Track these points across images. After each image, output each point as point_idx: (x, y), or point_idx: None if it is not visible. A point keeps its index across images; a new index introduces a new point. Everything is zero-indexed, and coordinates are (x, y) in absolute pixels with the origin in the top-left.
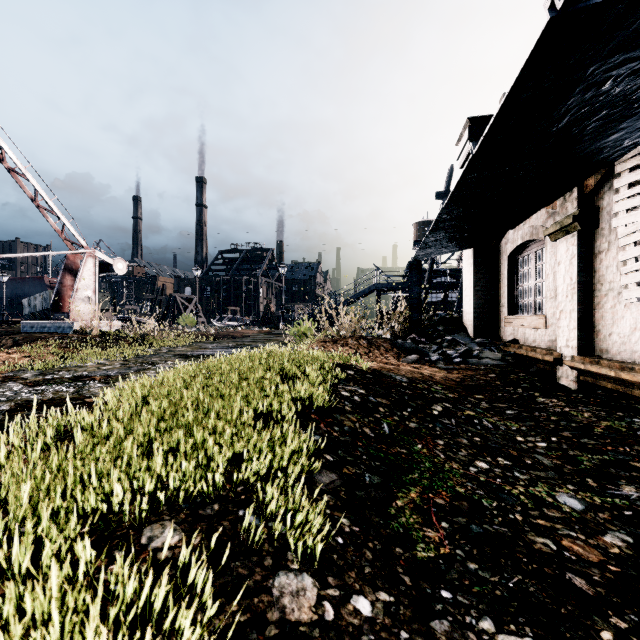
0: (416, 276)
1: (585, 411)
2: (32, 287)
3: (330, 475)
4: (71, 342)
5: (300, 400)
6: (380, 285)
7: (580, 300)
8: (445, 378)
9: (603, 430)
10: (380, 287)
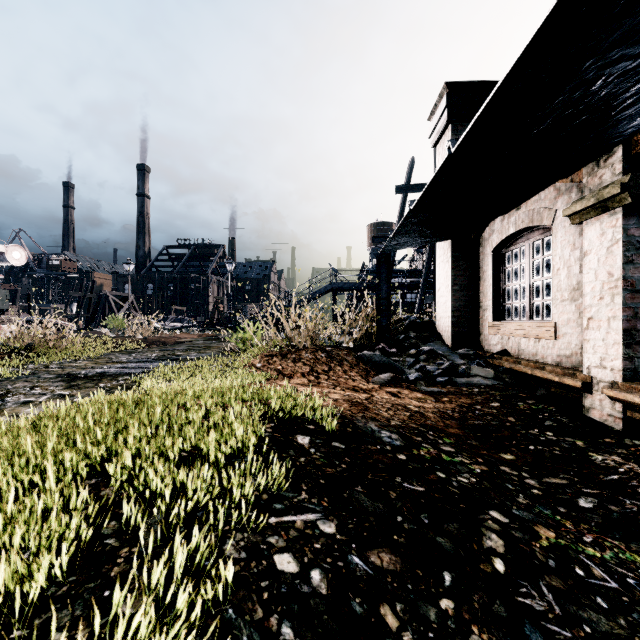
0: (385, 272)
1: None
2: None
3: None
4: None
5: None
6: (337, 284)
7: (626, 304)
8: (439, 414)
9: None
10: (337, 287)
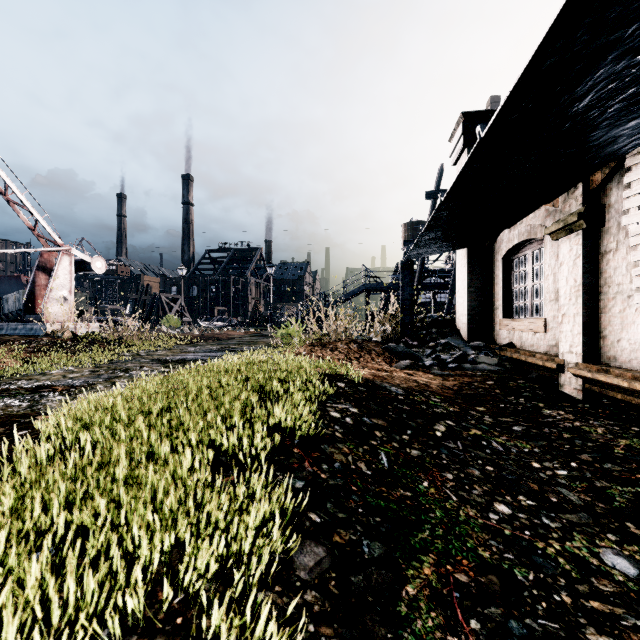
0: (408, 277)
1: (597, 426)
2: (8, 286)
3: (315, 550)
4: (39, 346)
5: (281, 427)
6: (369, 285)
7: (585, 303)
8: (442, 386)
9: (624, 451)
10: (369, 287)
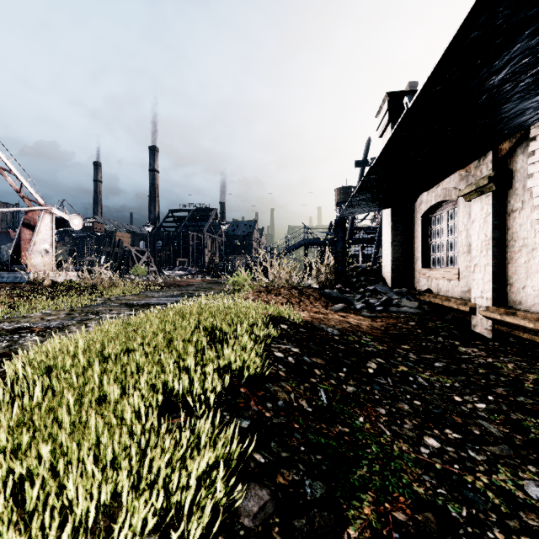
0: (341, 232)
1: (507, 362)
2: None
3: (260, 493)
4: (22, 292)
5: (229, 367)
6: (308, 240)
7: (494, 255)
8: (371, 327)
9: (533, 385)
10: (308, 242)
